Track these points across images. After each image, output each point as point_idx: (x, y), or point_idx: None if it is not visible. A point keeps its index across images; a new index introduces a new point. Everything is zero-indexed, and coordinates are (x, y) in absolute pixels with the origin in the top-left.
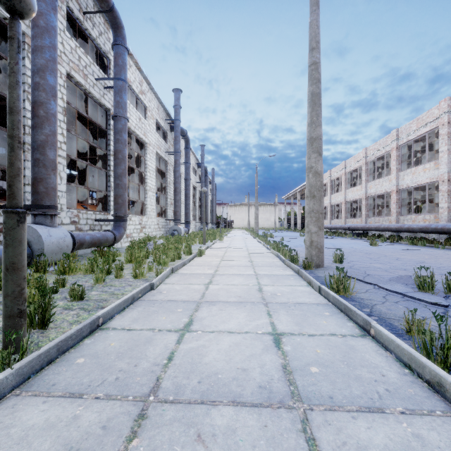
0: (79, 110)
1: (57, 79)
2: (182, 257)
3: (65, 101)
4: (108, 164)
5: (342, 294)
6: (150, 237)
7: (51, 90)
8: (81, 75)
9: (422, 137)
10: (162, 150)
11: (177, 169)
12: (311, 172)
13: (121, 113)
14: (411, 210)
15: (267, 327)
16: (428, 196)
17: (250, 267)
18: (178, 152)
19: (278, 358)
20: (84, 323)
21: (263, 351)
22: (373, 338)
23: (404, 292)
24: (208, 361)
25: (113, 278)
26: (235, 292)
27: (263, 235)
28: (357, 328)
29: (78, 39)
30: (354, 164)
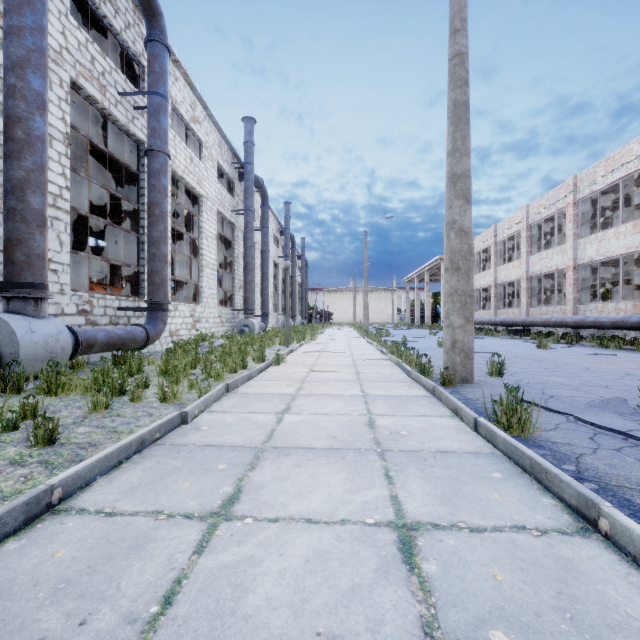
0: (92, 141)
1: (46, 83)
2: (249, 366)
3: (68, 124)
4: (140, 225)
5: (517, 433)
6: (204, 336)
7: (36, 98)
8: (95, 85)
9: (613, 186)
10: (226, 207)
11: (248, 236)
12: (453, 229)
13: (159, 145)
14: (591, 297)
15: (385, 508)
16: (622, 275)
17: (355, 382)
18: (250, 211)
19: (412, 599)
20: (11, 505)
21: (378, 578)
22: (606, 539)
23: (627, 429)
24: (252, 610)
25: (127, 402)
26: (327, 428)
27: (376, 332)
28: (565, 510)
29: (96, 36)
30: (508, 229)
